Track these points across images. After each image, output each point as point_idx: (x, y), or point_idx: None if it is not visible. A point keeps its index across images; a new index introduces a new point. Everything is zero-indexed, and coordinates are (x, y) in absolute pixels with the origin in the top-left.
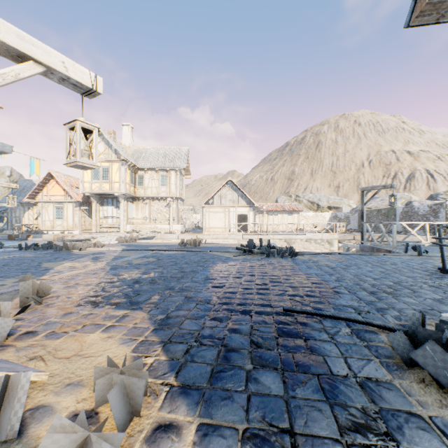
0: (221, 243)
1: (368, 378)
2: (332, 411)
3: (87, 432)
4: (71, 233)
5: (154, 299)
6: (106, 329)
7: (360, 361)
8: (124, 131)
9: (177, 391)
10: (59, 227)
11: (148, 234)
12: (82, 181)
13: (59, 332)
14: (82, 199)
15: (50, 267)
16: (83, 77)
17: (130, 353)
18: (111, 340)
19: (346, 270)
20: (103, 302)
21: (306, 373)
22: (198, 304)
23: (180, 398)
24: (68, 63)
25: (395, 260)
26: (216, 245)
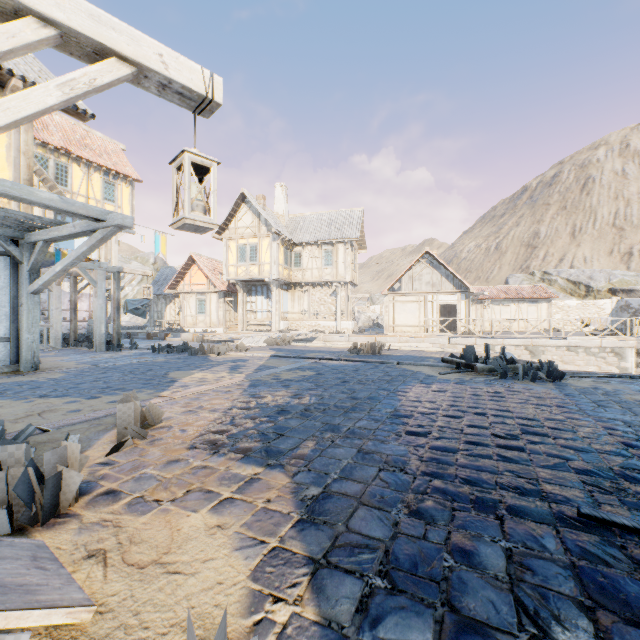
0: (414, 350)
1: None
2: None
3: None
4: (214, 331)
5: (304, 449)
6: (219, 505)
7: None
8: (277, 194)
9: None
10: (201, 324)
11: (307, 334)
12: (226, 265)
13: (149, 500)
14: (226, 288)
15: (176, 377)
16: (192, 78)
17: (247, 581)
18: (221, 535)
19: None
20: (227, 444)
21: None
22: (382, 469)
23: None
24: (169, 56)
25: None
26: (407, 353)
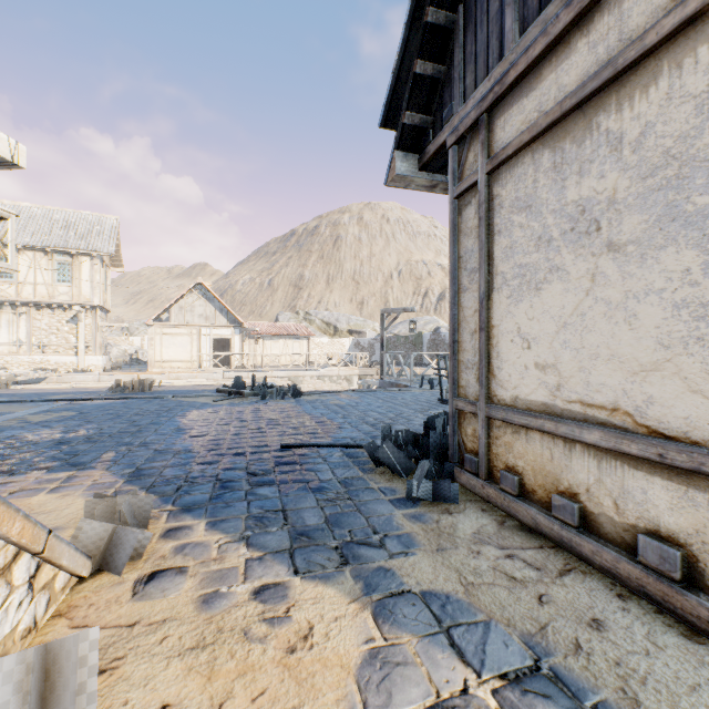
0: (189, 385)
1: (347, 477)
2: (315, 497)
3: (117, 525)
4: None
5: (108, 457)
6: (53, 490)
7: (344, 470)
8: None
9: (179, 512)
10: None
11: (31, 373)
12: None
13: None
14: None
15: None
16: None
17: None
18: (71, 497)
19: (355, 407)
20: (20, 469)
21: (299, 483)
22: (177, 454)
23: (184, 514)
24: None
25: (407, 395)
26: (181, 388)
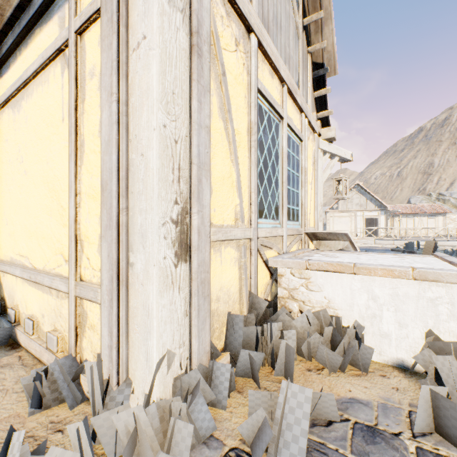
0: (363, 246)
1: None
2: None
3: None
4: None
5: None
6: None
7: None
8: None
9: None
10: None
11: None
12: None
13: None
14: None
15: None
16: (348, 156)
17: None
18: None
19: None
20: None
21: None
22: None
23: None
24: (345, 152)
25: None
26: (360, 247)
